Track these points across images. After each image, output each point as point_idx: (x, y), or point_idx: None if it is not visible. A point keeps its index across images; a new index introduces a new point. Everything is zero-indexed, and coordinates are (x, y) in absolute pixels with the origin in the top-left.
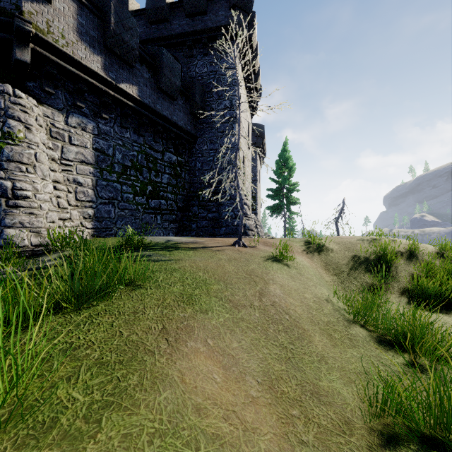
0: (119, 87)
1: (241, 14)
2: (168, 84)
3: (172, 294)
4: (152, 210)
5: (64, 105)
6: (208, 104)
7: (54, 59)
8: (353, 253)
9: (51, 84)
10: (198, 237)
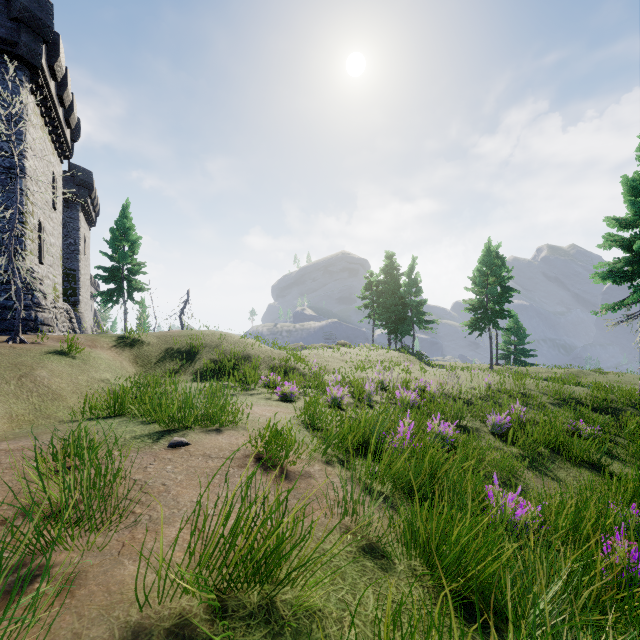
0: None
1: (32, 36)
2: None
3: None
4: None
5: None
6: None
7: None
8: (169, 345)
9: None
10: None
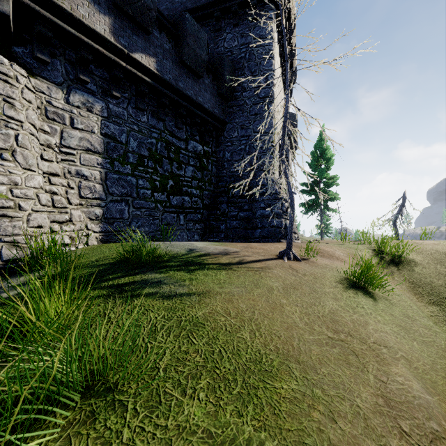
0: (132, 57)
1: None
2: (192, 57)
3: (186, 441)
4: (174, 209)
5: (64, 79)
6: (239, 83)
7: (45, 15)
8: None
9: (45, 50)
10: (227, 240)
